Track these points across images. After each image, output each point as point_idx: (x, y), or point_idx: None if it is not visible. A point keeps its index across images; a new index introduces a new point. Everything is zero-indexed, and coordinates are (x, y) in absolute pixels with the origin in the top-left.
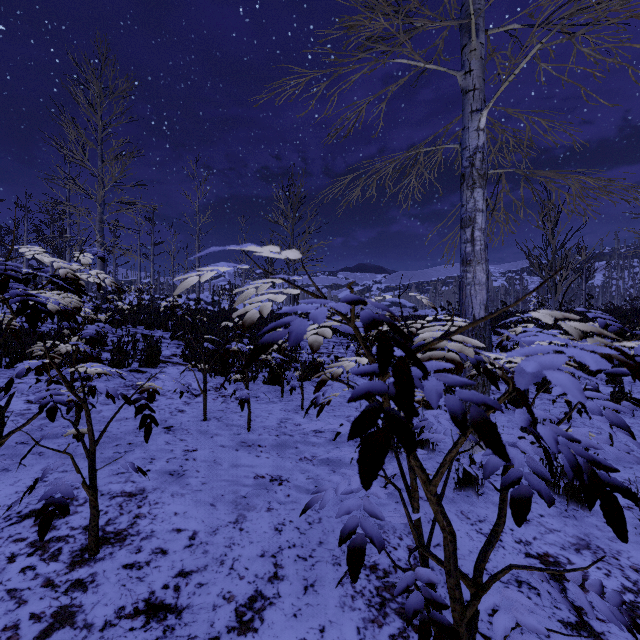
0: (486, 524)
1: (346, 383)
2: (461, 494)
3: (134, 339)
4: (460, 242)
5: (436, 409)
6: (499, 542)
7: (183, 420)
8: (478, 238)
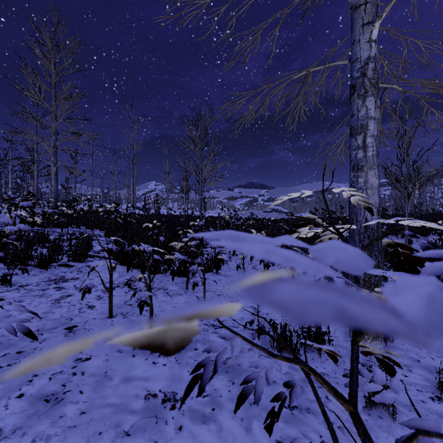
0: None
1: None
2: (372, 414)
3: (70, 237)
4: (350, 149)
5: None
6: None
7: (89, 318)
8: (370, 144)
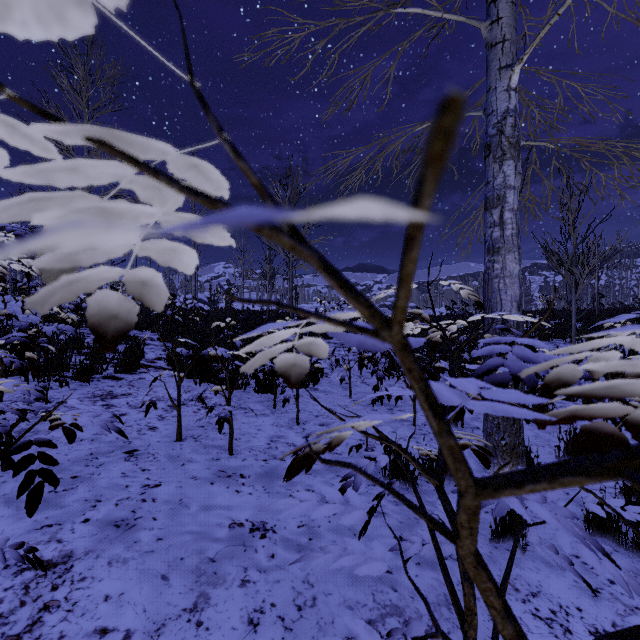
0: (542, 600)
1: (360, 469)
2: (500, 547)
3: None
4: (485, 227)
5: (452, 423)
6: (568, 635)
7: (152, 441)
8: (508, 221)
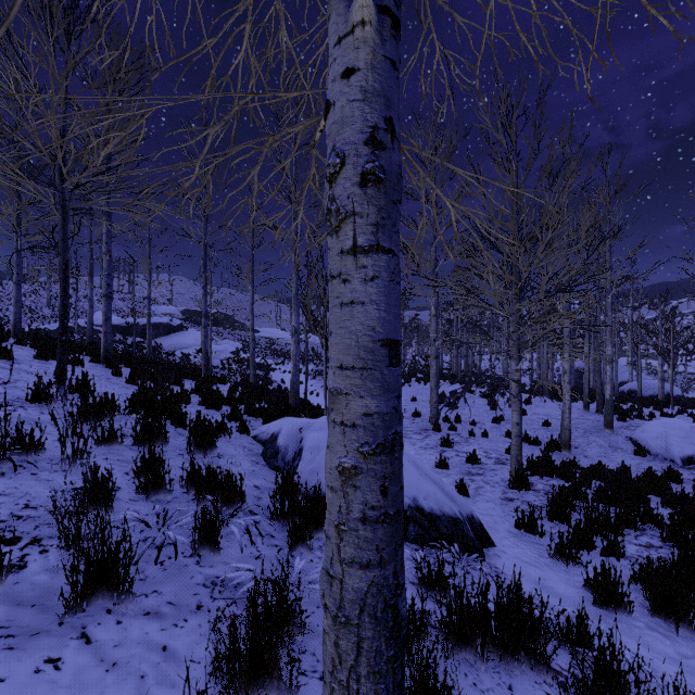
0: None
1: None
2: None
3: None
4: None
5: None
6: None
7: None
8: None
